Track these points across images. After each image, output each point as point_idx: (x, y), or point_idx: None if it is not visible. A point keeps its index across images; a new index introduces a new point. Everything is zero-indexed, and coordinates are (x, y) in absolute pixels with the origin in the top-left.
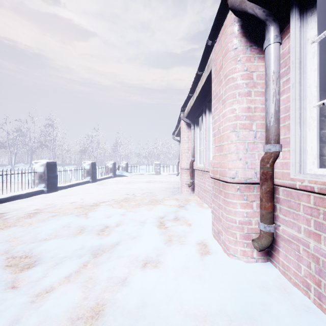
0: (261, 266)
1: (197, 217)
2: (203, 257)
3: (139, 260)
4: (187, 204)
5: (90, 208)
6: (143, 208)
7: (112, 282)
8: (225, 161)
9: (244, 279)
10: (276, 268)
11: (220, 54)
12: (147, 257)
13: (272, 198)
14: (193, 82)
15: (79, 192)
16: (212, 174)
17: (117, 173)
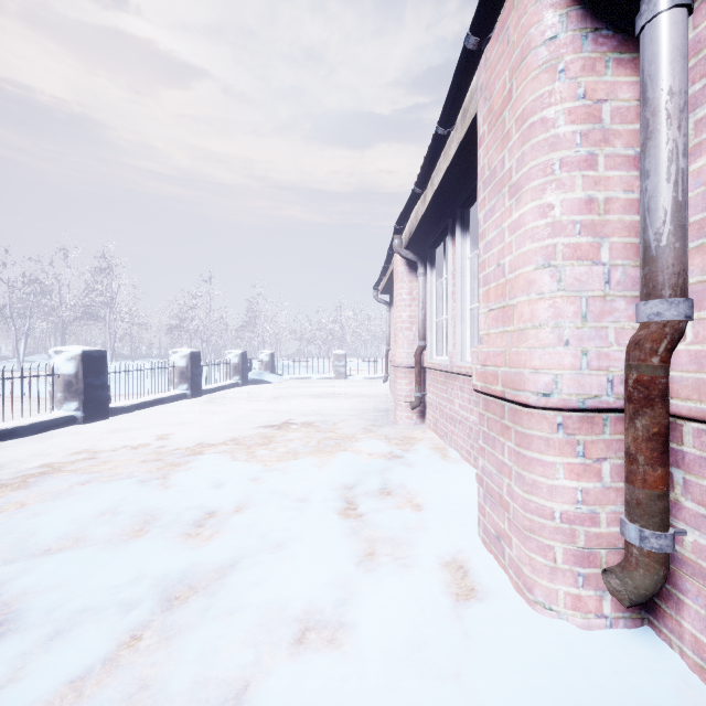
0: (626, 643)
1: (436, 486)
2: (462, 609)
3: (288, 619)
4: (410, 450)
5: (177, 461)
6: (305, 461)
7: (205, 703)
8: (522, 349)
9: (589, 692)
10: (673, 649)
11: (505, 65)
12: (309, 610)
13: (668, 456)
14: (426, 157)
15: (158, 420)
16: (479, 384)
17: (251, 377)
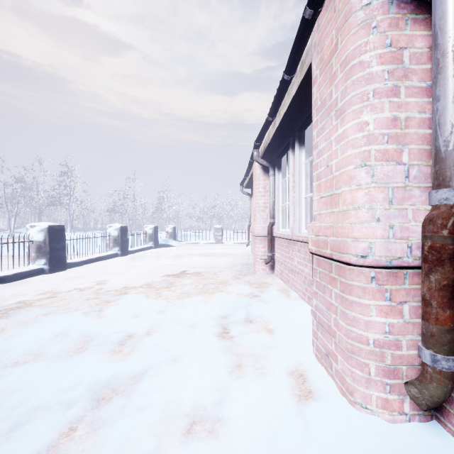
0: (421, 433)
1: (283, 316)
2: (303, 407)
3: (181, 414)
4: (265, 291)
5: (110, 299)
6: (194, 299)
7: None
8: (345, 224)
9: None
10: None
11: (332, 27)
12: (196, 407)
13: (453, 301)
14: (276, 95)
15: (99, 271)
16: (313, 248)
17: (160, 242)
